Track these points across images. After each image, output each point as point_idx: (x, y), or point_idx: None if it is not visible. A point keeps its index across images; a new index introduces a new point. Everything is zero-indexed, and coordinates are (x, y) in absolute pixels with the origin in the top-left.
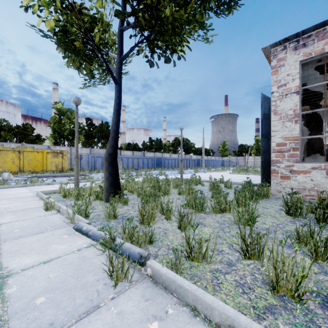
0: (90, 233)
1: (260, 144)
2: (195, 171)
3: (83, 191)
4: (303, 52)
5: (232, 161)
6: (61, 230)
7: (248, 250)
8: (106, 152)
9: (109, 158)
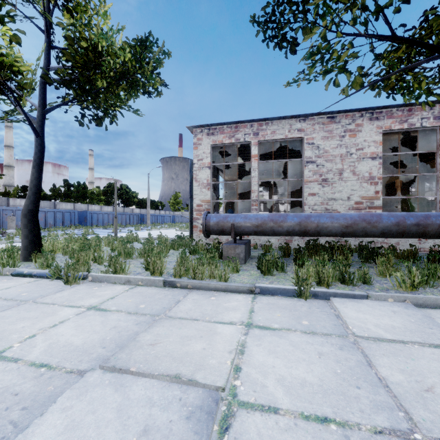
0: (35, 273)
1: None
2: (136, 230)
3: None
4: (212, 138)
5: (185, 216)
6: None
7: (149, 266)
8: (25, 209)
9: (30, 214)
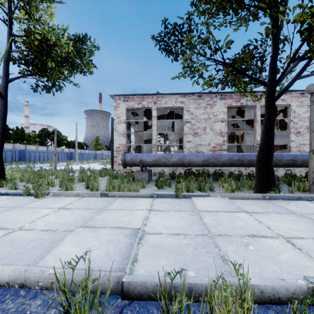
0: (10, 192)
1: None
2: (68, 164)
3: None
4: (127, 103)
5: (104, 154)
6: None
7: (88, 186)
8: None
9: None
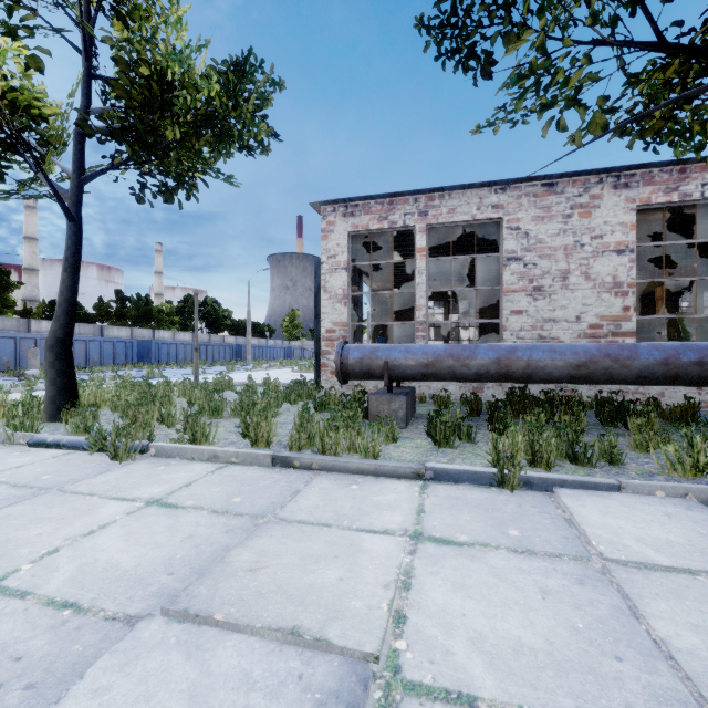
0: (64, 442)
1: None
2: (229, 370)
3: None
4: (351, 221)
5: (307, 348)
6: (1, 451)
7: (249, 431)
8: (52, 337)
9: (59, 346)
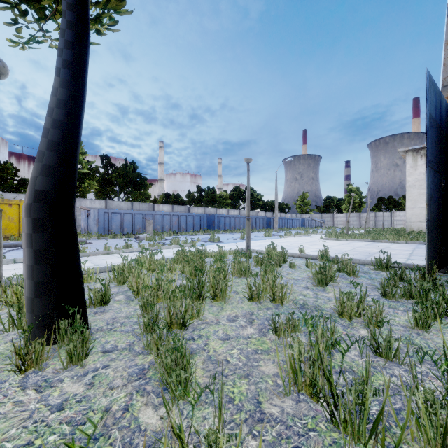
0: None
1: (354, 196)
2: (266, 236)
3: (6, 295)
4: None
5: (317, 219)
6: None
7: None
8: (30, 189)
9: (38, 205)
